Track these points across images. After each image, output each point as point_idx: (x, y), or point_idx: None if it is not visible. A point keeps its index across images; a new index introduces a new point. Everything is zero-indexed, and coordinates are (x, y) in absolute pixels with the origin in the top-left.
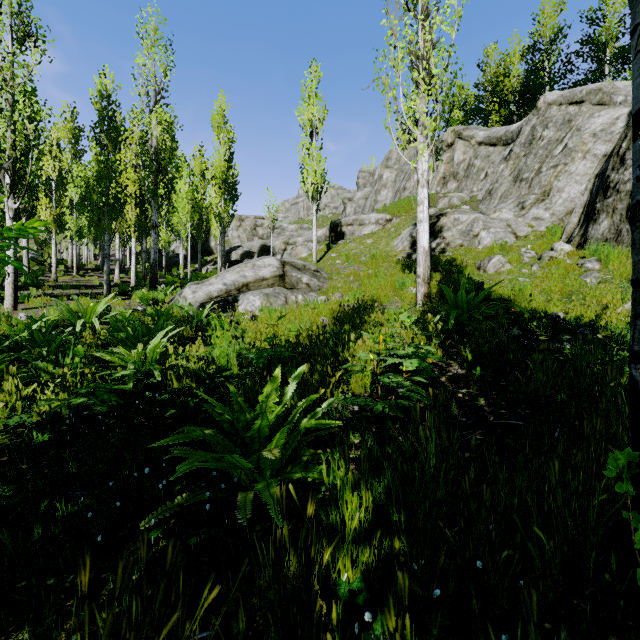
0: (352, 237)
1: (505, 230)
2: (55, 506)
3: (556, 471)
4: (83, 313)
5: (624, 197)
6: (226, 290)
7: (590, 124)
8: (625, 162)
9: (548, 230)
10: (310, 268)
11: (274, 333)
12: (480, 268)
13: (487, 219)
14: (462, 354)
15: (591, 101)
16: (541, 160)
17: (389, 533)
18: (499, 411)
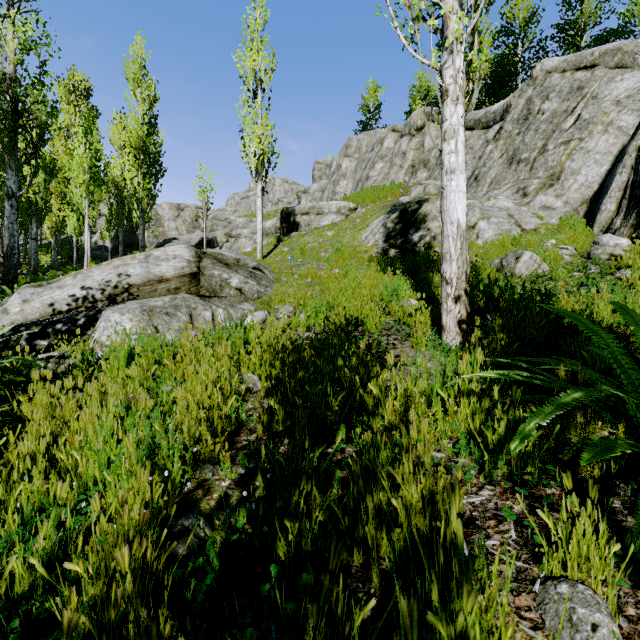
0: (308, 228)
1: (509, 221)
2: None
3: None
4: None
5: None
6: (87, 298)
7: (611, 90)
8: None
9: (562, 222)
10: (247, 264)
11: None
12: (502, 269)
13: (484, 206)
14: None
15: (607, 64)
16: (545, 136)
17: None
18: None
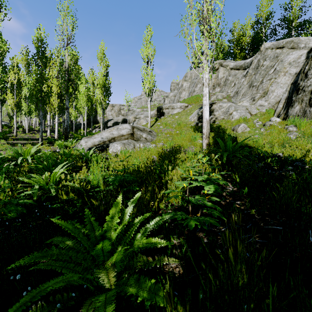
0: (168, 115)
1: (245, 111)
2: None
3: None
4: (23, 153)
5: (307, 94)
6: (103, 141)
7: (287, 58)
8: (307, 76)
9: (267, 111)
10: (147, 130)
11: (124, 166)
12: (234, 130)
13: (236, 105)
14: (233, 178)
15: (288, 47)
16: (263, 76)
17: None
18: (265, 218)
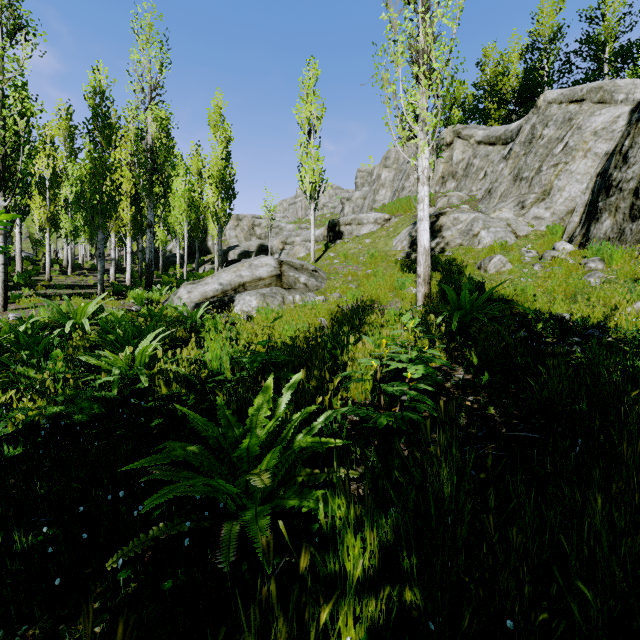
0: (350, 237)
1: (505, 229)
2: (15, 536)
3: (599, 507)
4: (73, 314)
5: (627, 196)
6: (222, 290)
7: (591, 122)
8: (628, 160)
9: (549, 229)
10: (308, 268)
11: (269, 336)
12: (481, 268)
13: (487, 218)
14: (467, 358)
15: (592, 99)
16: (541, 159)
17: (399, 581)
18: (511, 421)
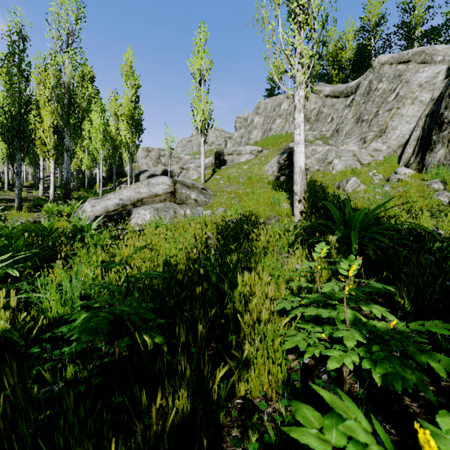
0: (232, 164)
1: (352, 158)
2: None
3: None
4: None
5: None
6: (122, 204)
7: (416, 77)
8: None
9: (385, 159)
10: (198, 186)
11: (126, 275)
12: (339, 188)
13: (338, 150)
14: (397, 301)
15: (416, 60)
16: (378, 105)
17: None
18: None
